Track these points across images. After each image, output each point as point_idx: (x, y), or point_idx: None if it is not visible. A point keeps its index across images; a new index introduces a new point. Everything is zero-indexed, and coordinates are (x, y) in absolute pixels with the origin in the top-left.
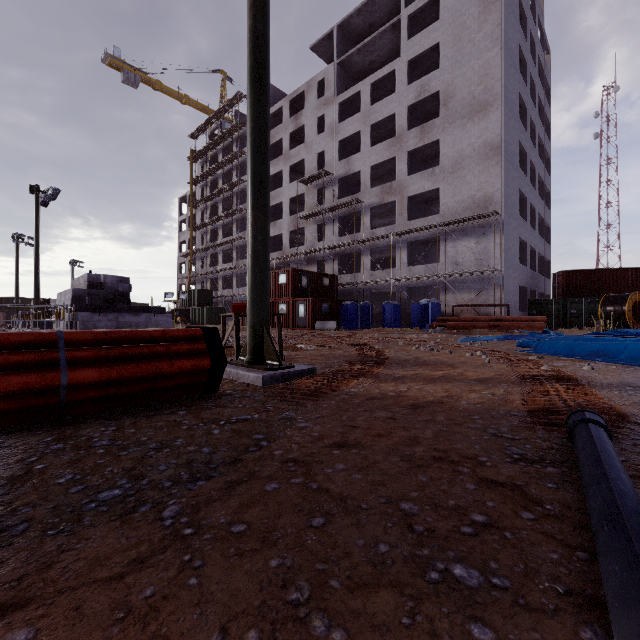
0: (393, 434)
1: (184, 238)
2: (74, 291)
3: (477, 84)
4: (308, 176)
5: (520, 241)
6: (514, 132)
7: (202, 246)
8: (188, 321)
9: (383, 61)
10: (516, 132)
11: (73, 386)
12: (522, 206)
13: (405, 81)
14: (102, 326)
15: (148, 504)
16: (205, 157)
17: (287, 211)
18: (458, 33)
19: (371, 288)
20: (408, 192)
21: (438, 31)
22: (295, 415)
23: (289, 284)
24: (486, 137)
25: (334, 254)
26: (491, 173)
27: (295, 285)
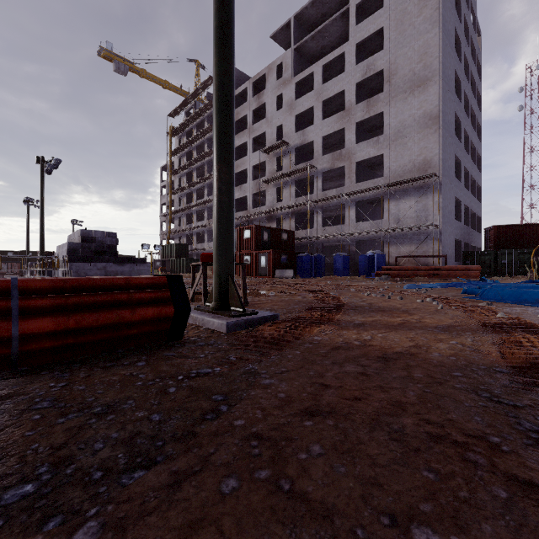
0: (370, 397)
1: (165, 201)
2: (69, 244)
3: (417, 62)
4: (269, 146)
5: (455, 200)
6: (450, 104)
7: (180, 207)
8: (168, 270)
9: (333, 46)
10: (452, 104)
11: (27, 336)
12: (457, 169)
13: (353, 62)
14: (92, 274)
15: (60, 515)
16: (182, 132)
17: (251, 176)
18: (400, 18)
19: (323, 242)
20: (356, 158)
21: (382, 17)
22: (259, 368)
23: (252, 238)
24: (425, 108)
25: (291, 213)
26: (430, 140)
27: (258, 239)
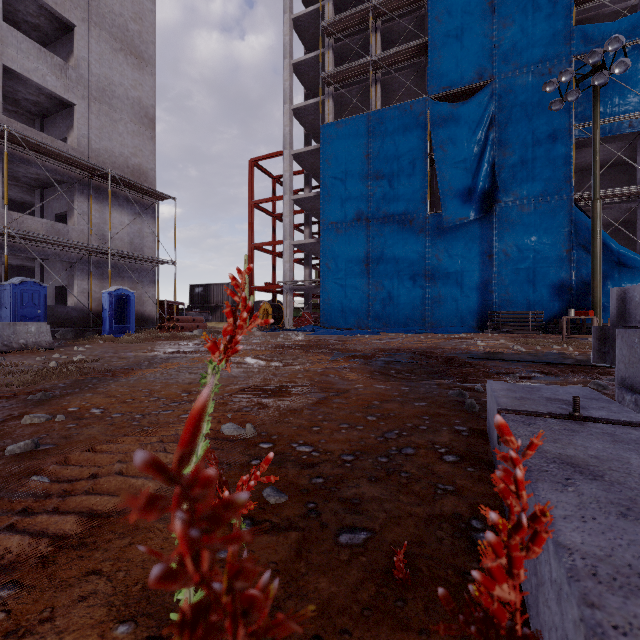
0: None
1: None
2: None
3: (132, 17)
4: None
5: None
6: None
7: None
8: None
9: None
10: None
11: None
12: None
13: None
14: None
15: None
16: None
17: None
18: None
19: None
20: (5, 55)
21: None
22: None
23: None
24: (142, 96)
25: None
26: (147, 144)
27: None
